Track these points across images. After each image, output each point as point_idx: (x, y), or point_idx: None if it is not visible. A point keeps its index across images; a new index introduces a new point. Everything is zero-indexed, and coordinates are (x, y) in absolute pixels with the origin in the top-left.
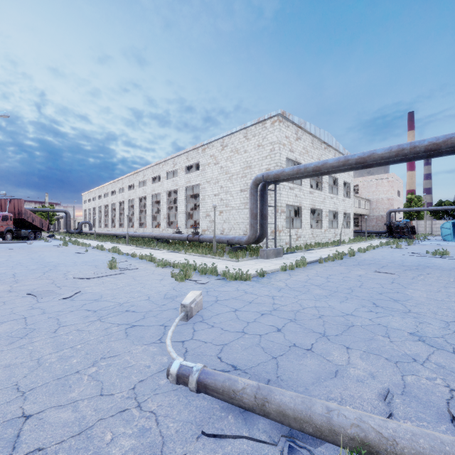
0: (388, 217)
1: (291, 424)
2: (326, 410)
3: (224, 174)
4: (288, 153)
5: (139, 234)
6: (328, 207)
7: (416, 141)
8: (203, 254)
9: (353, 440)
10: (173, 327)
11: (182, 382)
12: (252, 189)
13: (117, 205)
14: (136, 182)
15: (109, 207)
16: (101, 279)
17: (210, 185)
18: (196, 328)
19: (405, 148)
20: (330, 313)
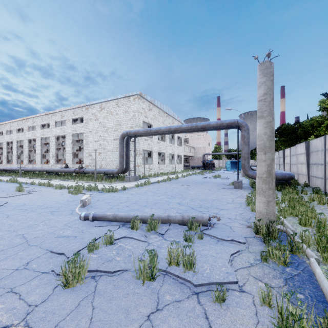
0: (203, 158)
1: (124, 220)
2: (133, 214)
3: (102, 127)
4: (144, 118)
5: (31, 169)
6: (168, 151)
7: (198, 123)
8: (87, 181)
9: (139, 219)
10: (78, 207)
11: (86, 218)
12: (120, 140)
13: (4, 145)
14: (26, 126)
15: None
16: (16, 197)
17: (91, 134)
18: (89, 209)
19: (193, 126)
20: (151, 200)
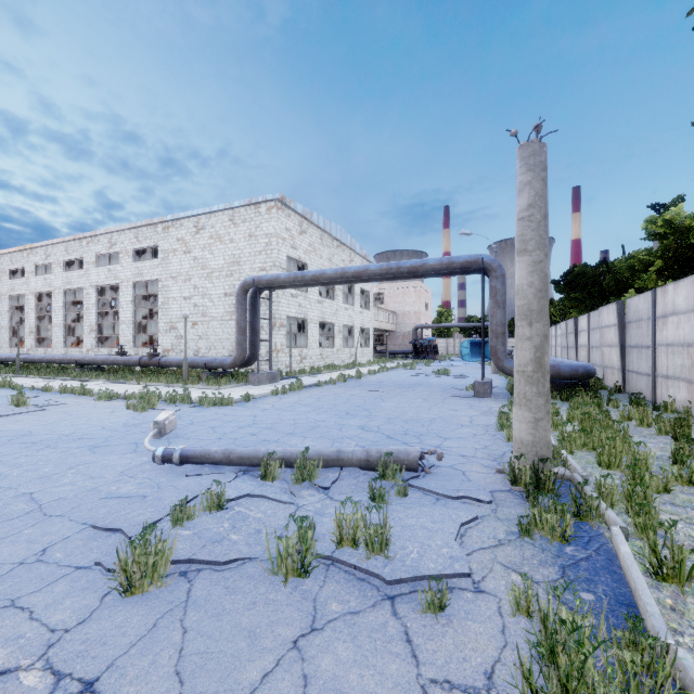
0: (415, 335)
1: (246, 462)
2: (267, 450)
3: (199, 269)
4: (290, 251)
5: (42, 358)
6: (341, 320)
7: (402, 262)
8: (168, 383)
9: (279, 459)
10: (148, 438)
11: (167, 460)
12: (239, 296)
13: None
14: (30, 265)
15: None
16: (11, 418)
17: (176, 283)
18: (172, 441)
19: (393, 268)
20: (304, 421)
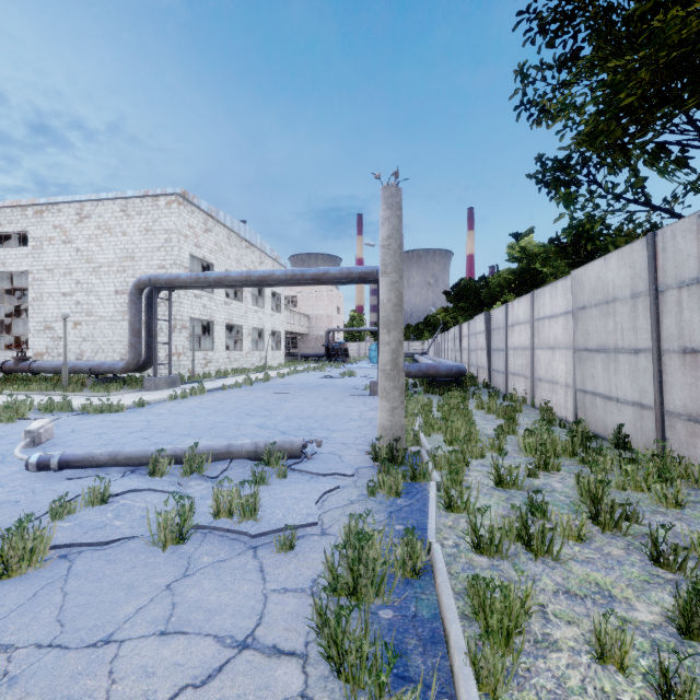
0: (327, 338)
1: (135, 462)
2: (157, 449)
3: (83, 262)
4: (194, 249)
5: None
6: (251, 323)
7: (306, 270)
8: (42, 391)
9: (169, 456)
10: (19, 447)
11: (43, 466)
12: (132, 295)
13: None
14: None
15: None
16: None
17: (53, 277)
18: (48, 450)
19: (297, 274)
20: (202, 423)
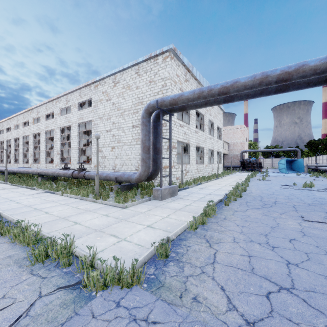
0: (241, 156)
1: None
2: None
3: (116, 110)
4: (179, 92)
5: (24, 171)
6: (208, 146)
7: None
8: (84, 195)
9: None
10: None
11: None
12: (143, 118)
13: (12, 142)
14: (30, 119)
15: (4, 144)
16: None
17: (102, 121)
18: None
19: None
20: None
